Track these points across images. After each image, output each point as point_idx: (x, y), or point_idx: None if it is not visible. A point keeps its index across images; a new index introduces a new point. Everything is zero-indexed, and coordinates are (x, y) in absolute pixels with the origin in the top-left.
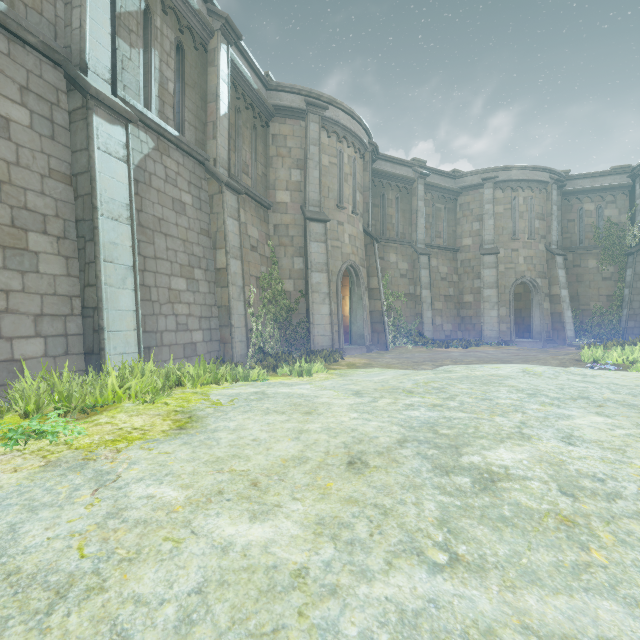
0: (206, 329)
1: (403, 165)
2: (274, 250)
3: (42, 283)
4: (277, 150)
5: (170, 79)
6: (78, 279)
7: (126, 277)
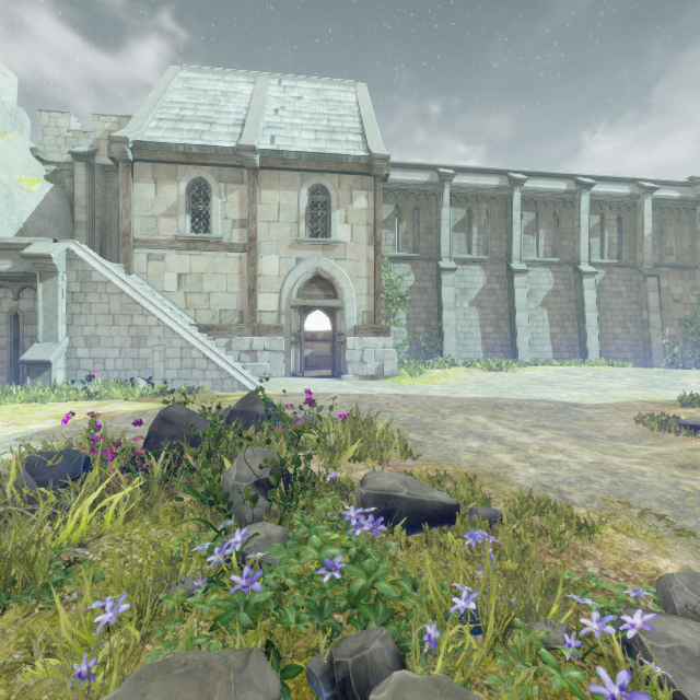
0: (634, 351)
1: None
2: (699, 297)
3: (568, 336)
4: None
5: (613, 237)
6: (577, 333)
7: (594, 332)
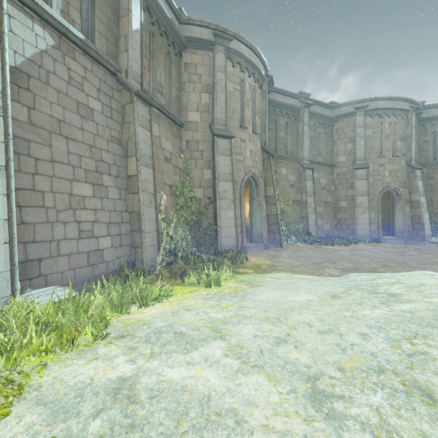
0: (115, 235)
1: (292, 97)
2: (186, 162)
3: None
4: (189, 76)
5: None
6: None
7: None
